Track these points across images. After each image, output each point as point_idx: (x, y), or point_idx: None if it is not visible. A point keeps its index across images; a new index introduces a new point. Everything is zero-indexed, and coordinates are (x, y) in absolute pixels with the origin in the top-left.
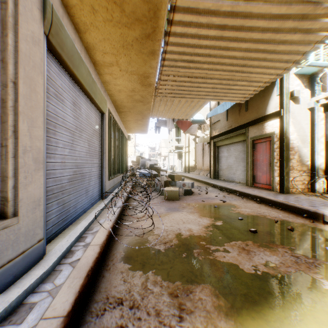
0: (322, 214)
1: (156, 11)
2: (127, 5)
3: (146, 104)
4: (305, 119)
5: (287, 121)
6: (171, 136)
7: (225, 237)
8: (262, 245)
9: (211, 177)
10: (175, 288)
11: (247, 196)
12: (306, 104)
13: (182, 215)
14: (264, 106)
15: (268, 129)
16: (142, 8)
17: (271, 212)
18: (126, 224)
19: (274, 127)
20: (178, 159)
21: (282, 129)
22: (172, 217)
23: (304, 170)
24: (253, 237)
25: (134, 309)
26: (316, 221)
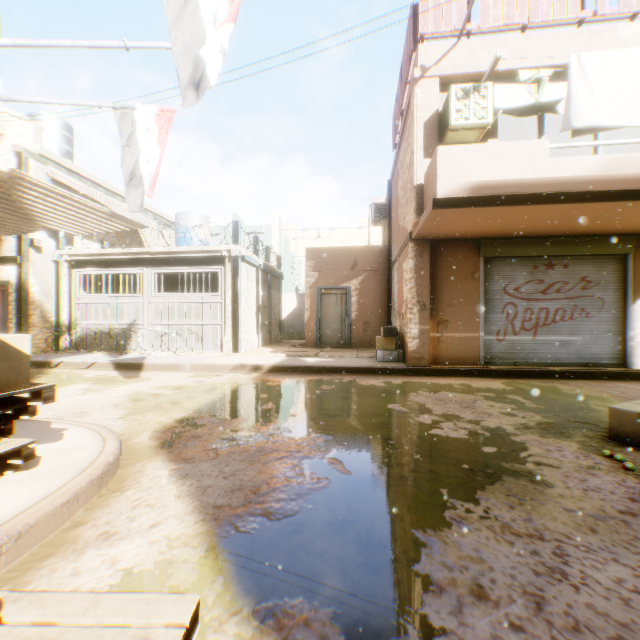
0: (51, 362)
1: None
2: None
3: None
4: (51, 272)
5: (29, 271)
6: None
7: None
8: None
9: None
10: None
11: None
12: (52, 256)
13: None
14: None
15: (4, 276)
16: None
17: None
18: None
19: (13, 275)
20: None
21: (22, 280)
22: None
23: (50, 328)
24: None
25: None
26: (47, 368)
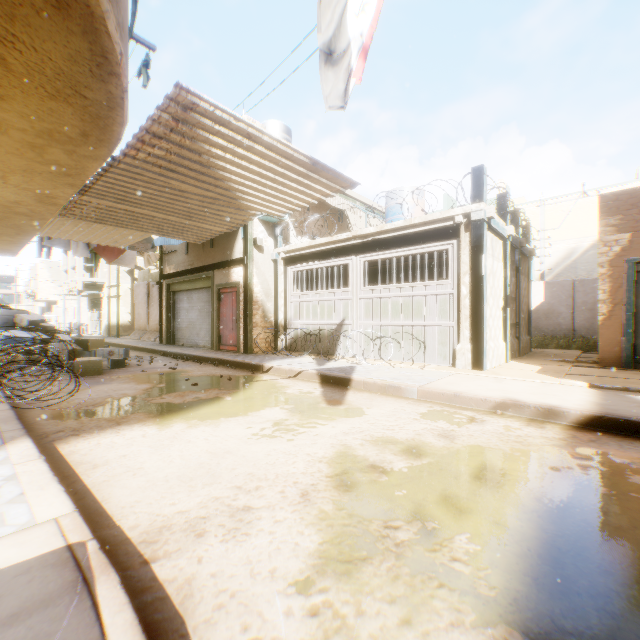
0: (262, 366)
1: (86, 167)
2: (50, 155)
3: (39, 219)
4: (269, 271)
5: (252, 271)
6: (74, 259)
7: (165, 392)
8: (198, 391)
9: (163, 341)
10: (113, 418)
11: (207, 360)
12: (270, 255)
13: (113, 386)
14: (230, 247)
15: (235, 278)
16: (69, 161)
17: (225, 371)
18: (24, 401)
19: (240, 276)
20: (90, 309)
21: (247, 280)
22: (97, 389)
23: (269, 327)
24: (194, 388)
25: (78, 430)
26: (259, 372)
